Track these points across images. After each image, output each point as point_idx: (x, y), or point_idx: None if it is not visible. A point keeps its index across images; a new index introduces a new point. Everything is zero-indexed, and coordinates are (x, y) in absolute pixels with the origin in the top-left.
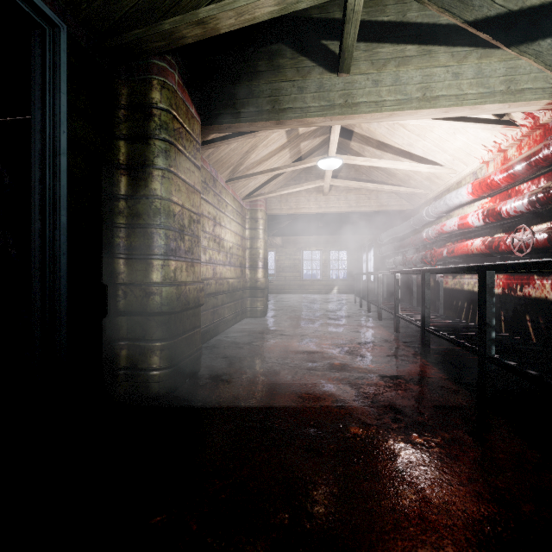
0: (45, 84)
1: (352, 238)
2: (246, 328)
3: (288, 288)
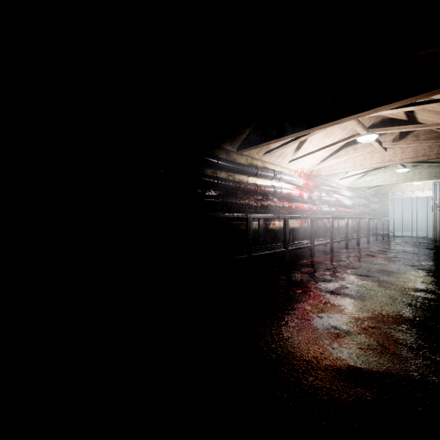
0: None
1: None
2: None
3: None
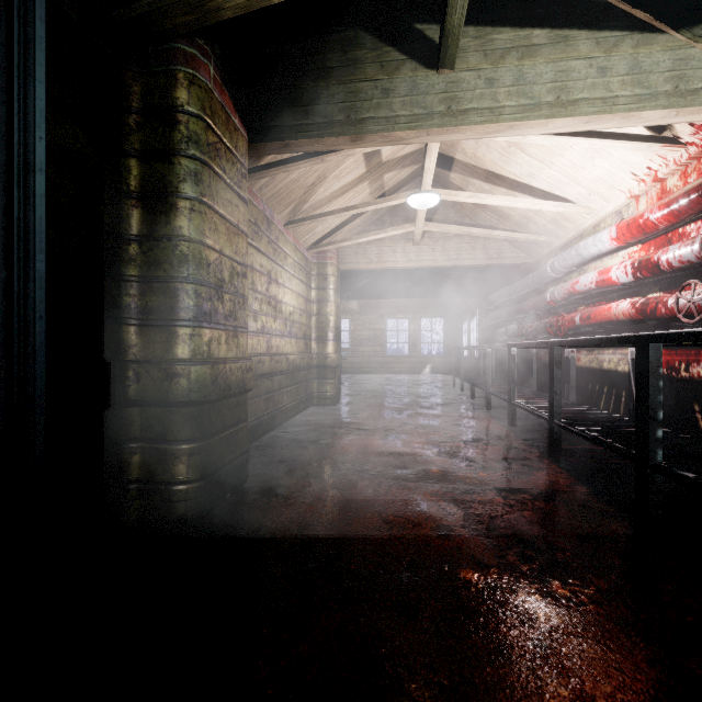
0: (11, 68)
1: (449, 302)
2: (311, 419)
3: (367, 367)
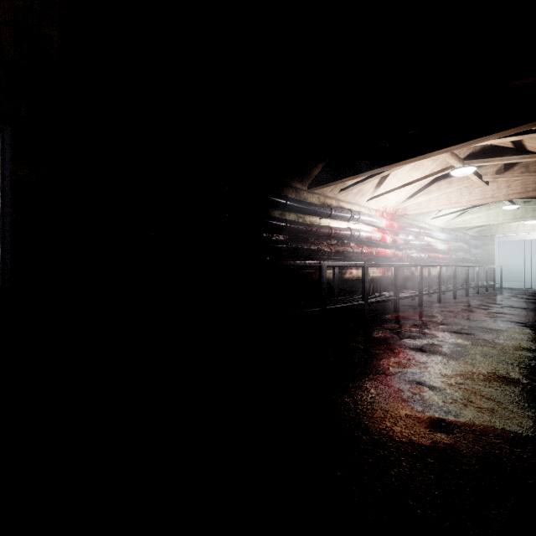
0: None
1: None
2: None
3: None
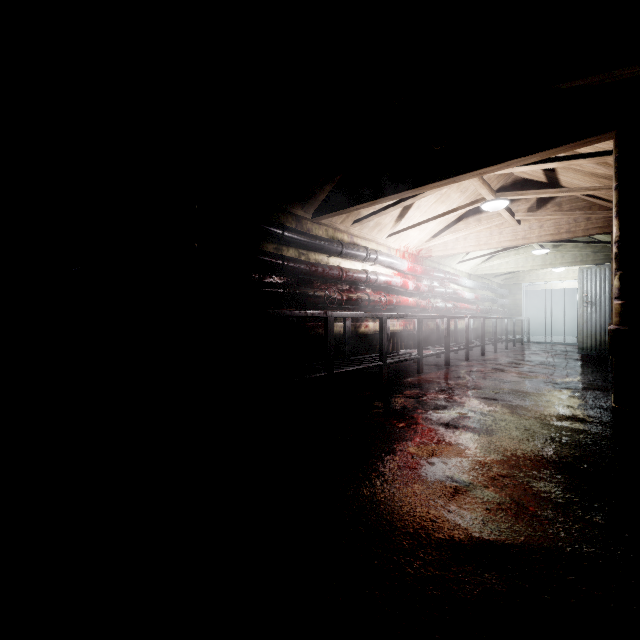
0: None
1: None
2: None
3: None
